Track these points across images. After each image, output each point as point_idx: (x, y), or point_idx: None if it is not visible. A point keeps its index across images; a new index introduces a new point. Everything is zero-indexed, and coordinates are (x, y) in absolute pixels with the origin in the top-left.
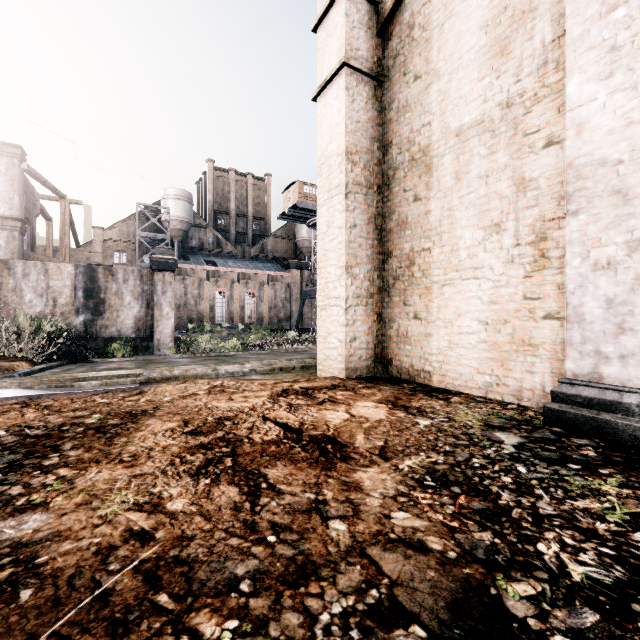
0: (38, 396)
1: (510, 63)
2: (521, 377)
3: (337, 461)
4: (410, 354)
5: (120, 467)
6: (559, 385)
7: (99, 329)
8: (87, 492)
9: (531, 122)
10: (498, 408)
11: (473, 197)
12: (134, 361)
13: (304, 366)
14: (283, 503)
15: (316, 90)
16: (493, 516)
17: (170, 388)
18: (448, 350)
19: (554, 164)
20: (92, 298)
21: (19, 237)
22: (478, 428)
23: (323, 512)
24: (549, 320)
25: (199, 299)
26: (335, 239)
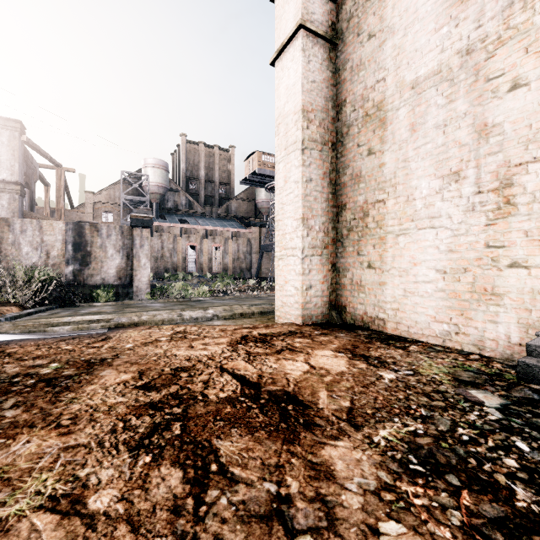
0: (7, 342)
1: (470, 9)
2: (483, 327)
3: (300, 429)
4: (364, 302)
5: (54, 434)
6: (536, 338)
7: (86, 277)
8: (1, 474)
9: (494, 66)
10: (461, 359)
11: (430, 147)
12: (114, 305)
13: (262, 312)
14: (235, 500)
15: (274, 54)
16: (519, 533)
17: (135, 334)
18: (403, 298)
19: (521, 107)
20: (80, 251)
21: (19, 199)
22: (448, 384)
23: (287, 520)
24: (515, 269)
25: (174, 252)
26: (292, 193)
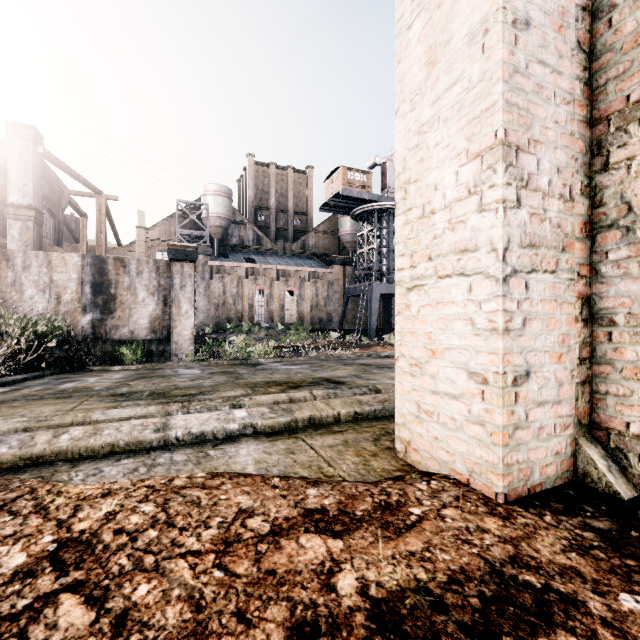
0: None
1: None
2: None
3: None
4: None
5: None
6: None
7: (109, 330)
8: None
9: None
10: None
11: None
12: (134, 371)
13: (358, 412)
14: None
15: None
16: None
17: None
18: None
19: None
20: (101, 294)
21: (34, 228)
22: None
23: None
24: None
25: (238, 298)
26: (457, 82)
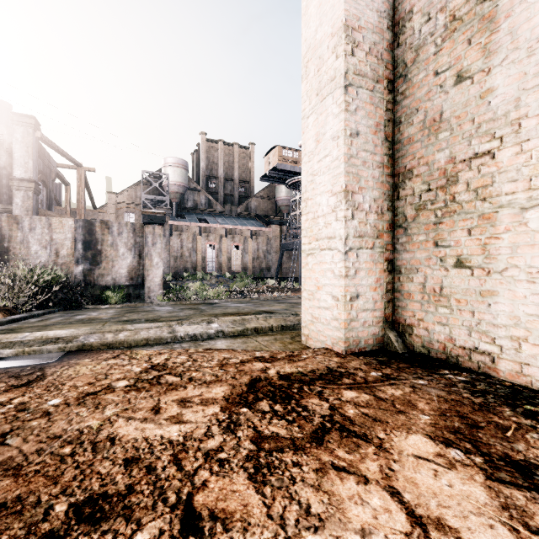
0: None
1: None
2: None
3: None
4: (448, 321)
5: None
6: None
7: (96, 278)
8: None
9: None
10: None
11: None
12: (121, 308)
13: (284, 325)
14: None
15: None
16: None
17: (86, 370)
18: (538, 322)
19: None
20: (90, 249)
21: (33, 197)
22: None
23: None
24: None
25: (193, 251)
26: (327, 156)
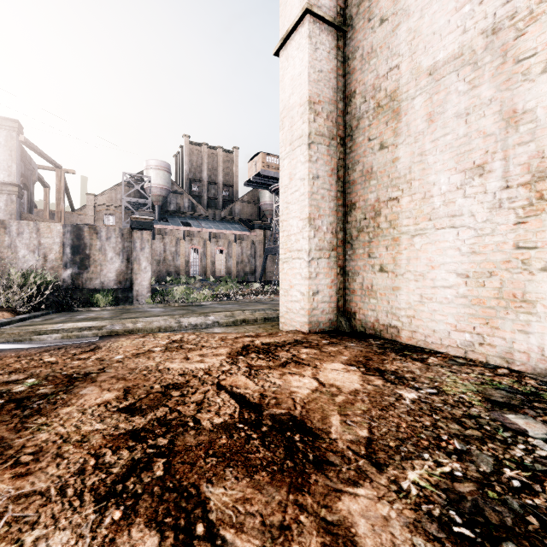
0: None
1: None
2: (512, 337)
3: (310, 470)
4: (375, 308)
5: (7, 476)
6: None
7: (85, 281)
8: None
9: (525, 45)
10: (488, 374)
11: (450, 139)
12: (113, 310)
13: (266, 318)
14: None
15: (278, 43)
16: None
17: (127, 343)
18: (419, 305)
19: None
20: (78, 254)
21: (16, 200)
22: (480, 406)
23: None
24: None
25: (176, 255)
26: (297, 191)
